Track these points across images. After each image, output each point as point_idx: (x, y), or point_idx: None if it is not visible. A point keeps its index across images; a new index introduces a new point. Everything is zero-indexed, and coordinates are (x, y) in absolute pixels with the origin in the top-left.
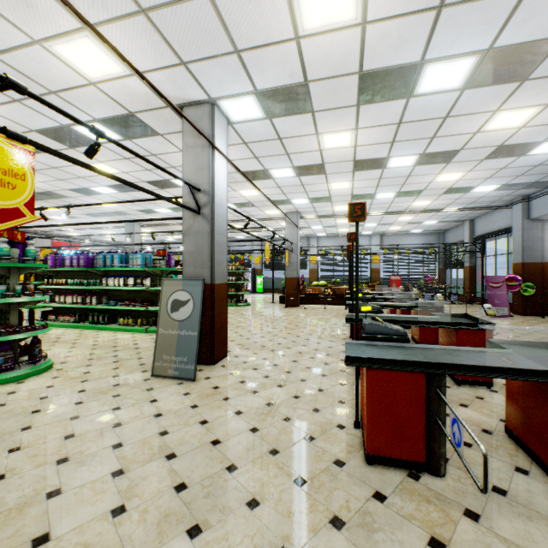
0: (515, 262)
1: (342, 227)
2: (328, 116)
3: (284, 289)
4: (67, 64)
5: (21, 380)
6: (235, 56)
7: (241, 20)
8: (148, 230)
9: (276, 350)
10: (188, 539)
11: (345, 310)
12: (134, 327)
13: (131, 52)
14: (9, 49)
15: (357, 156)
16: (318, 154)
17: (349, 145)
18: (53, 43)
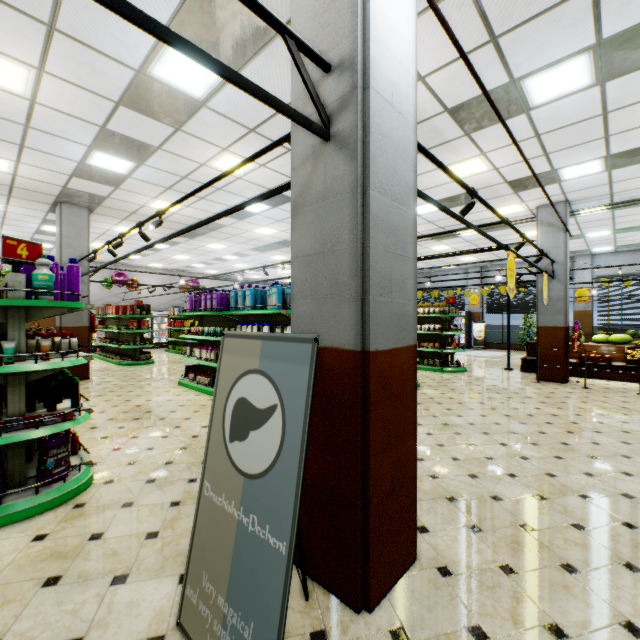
0: None
1: None
2: None
3: (530, 347)
4: None
5: None
6: None
7: None
8: None
9: (581, 571)
10: None
11: None
12: None
13: None
14: None
15: None
16: None
17: None
18: None
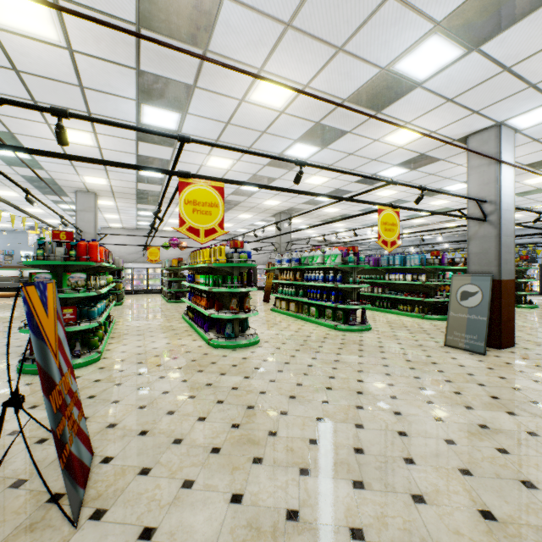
0: None
1: None
2: None
3: None
4: (388, 144)
5: (360, 332)
6: (529, 89)
7: (537, 68)
8: (406, 231)
9: None
10: (507, 414)
11: None
12: (412, 313)
13: (433, 122)
14: (360, 148)
15: None
16: None
17: None
18: (384, 137)
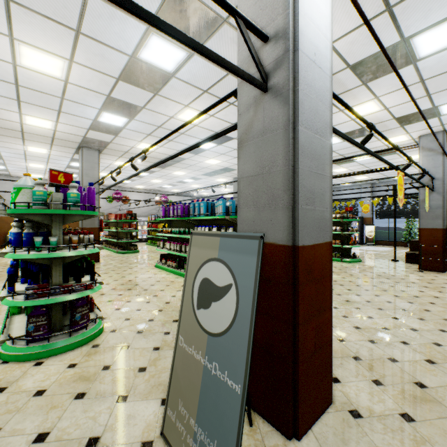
0: None
1: None
2: None
3: (412, 244)
4: None
5: (45, 358)
6: None
7: None
8: None
9: None
10: None
11: None
12: None
13: None
14: None
15: None
16: None
17: None
18: None
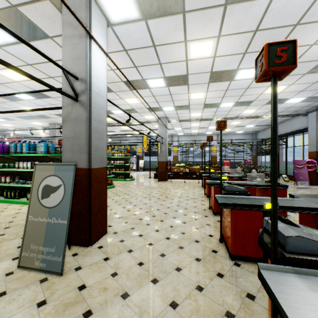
0: (310, 151)
1: (194, 129)
2: (197, 19)
3: (157, 169)
4: None
5: None
6: None
7: None
8: None
9: (151, 224)
10: None
11: (198, 183)
12: None
13: None
14: None
15: (214, 67)
16: (185, 65)
17: (210, 55)
18: None
